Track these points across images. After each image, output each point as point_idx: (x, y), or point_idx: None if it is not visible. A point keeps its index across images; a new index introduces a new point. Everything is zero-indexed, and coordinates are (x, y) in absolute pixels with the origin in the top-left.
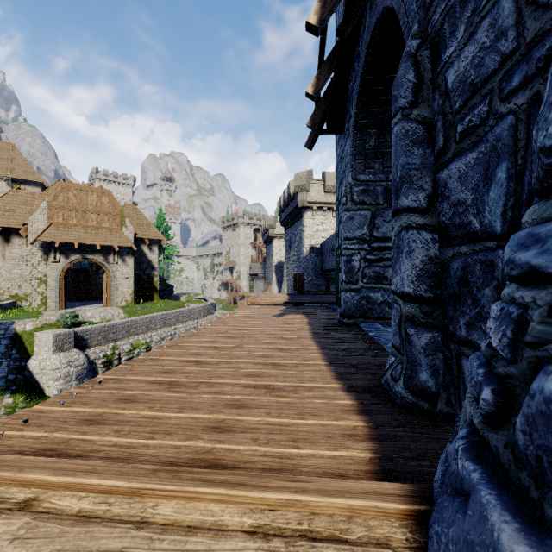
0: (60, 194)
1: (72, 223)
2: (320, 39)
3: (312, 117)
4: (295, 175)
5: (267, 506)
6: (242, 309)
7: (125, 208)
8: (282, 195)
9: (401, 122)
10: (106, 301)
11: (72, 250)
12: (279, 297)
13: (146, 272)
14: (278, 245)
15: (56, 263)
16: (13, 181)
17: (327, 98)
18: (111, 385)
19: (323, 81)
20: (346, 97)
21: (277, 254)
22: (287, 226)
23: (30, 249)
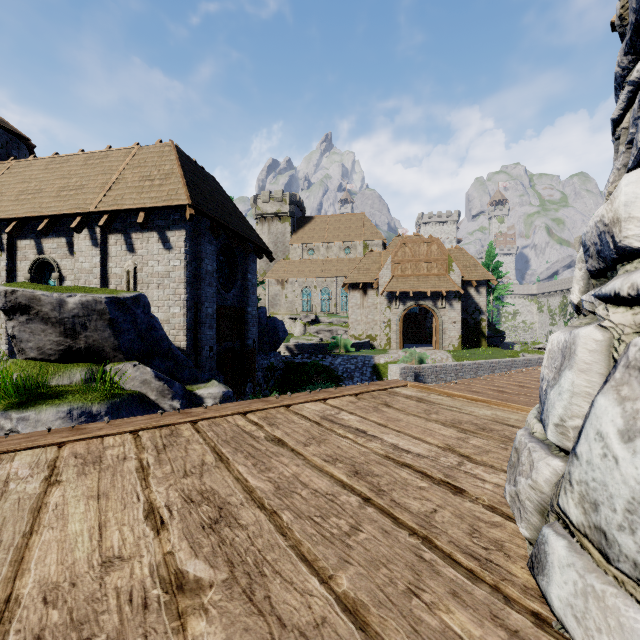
0: (399, 250)
1: (407, 274)
2: None
3: None
4: None
5: None
6: None
7: (451, 251)
8: None
9: None
10: (434, 344)
11: (408, 298)
12: None
13: (472, 316)
14: None
15: (396, 309)
16: (364, 243)
17: None
18: (462, 385)
19: None
20: None
21: None
22: None
23: (379, 299)
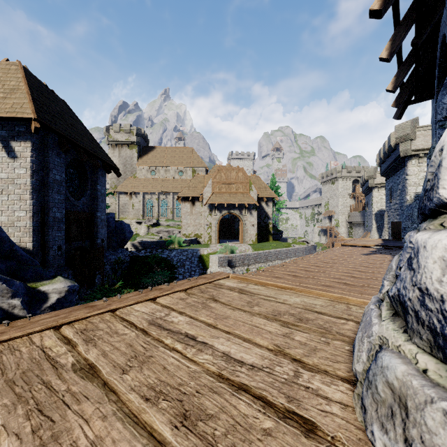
0: (217, 174)
1: (223, 191)
2: (396, 53)
3: (396, 99)
4: (396, 127)
5: (334, 298)
6: (337, 248)
7: (251, 177)
8: (382, 147)
9: (438, 129)
10: (240, 240)
11: (223, 208)
12: (372, 242)
13: (264, 220)
14: (378, 194)
15: (215, 216)
16: (193, 169)
17: (411, 81)
18: (268, 272)
19: (402, 77)
20: (434, 70)
21: (377, 202)
22: (388, 176)
23: (204, 208)
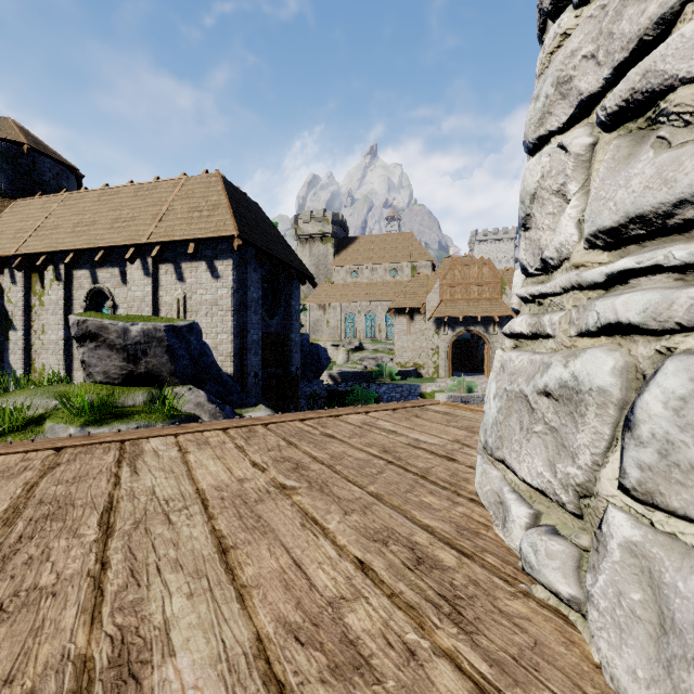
0: (448, 273)
1: (457, 298)
2: None
3: None
4: None
5: None
6: None
7: (505, 273)
8: None
9: None
10: (486, 373)
11: (457, 323)
12: None
13: None
14: None
15: (445, 336)
16: (411, 265)
17: None
18: None
19: None
20: None
21: None
22: None
23: (427, 325)
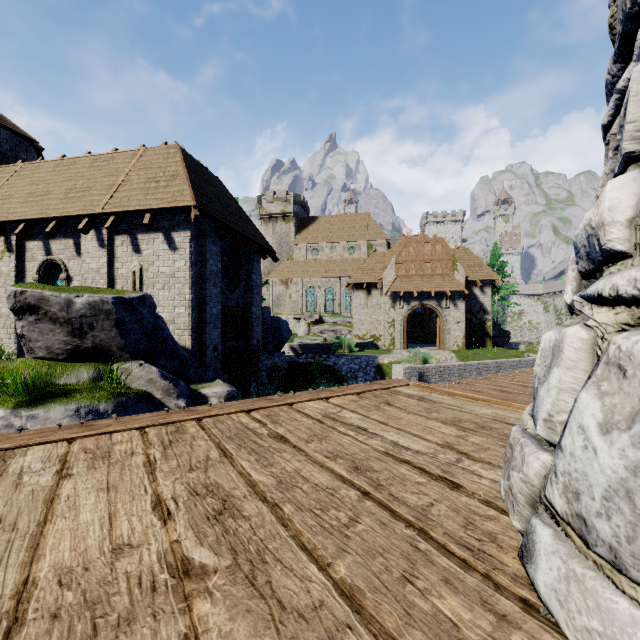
0: (403, 250)
1: (411, 274)
2: None
3: None
4: None
5: None
6: None
7: (456, 251)
8: None
9: None
10: (439, 344)
11: (412, 298)
12: None
13: (477, 316)
14: None
15: (400, 309)
16: (368, 243)
17: None
18: (465, 385)
19: None
20: None
21: None
22: None
23: (383, 299)
